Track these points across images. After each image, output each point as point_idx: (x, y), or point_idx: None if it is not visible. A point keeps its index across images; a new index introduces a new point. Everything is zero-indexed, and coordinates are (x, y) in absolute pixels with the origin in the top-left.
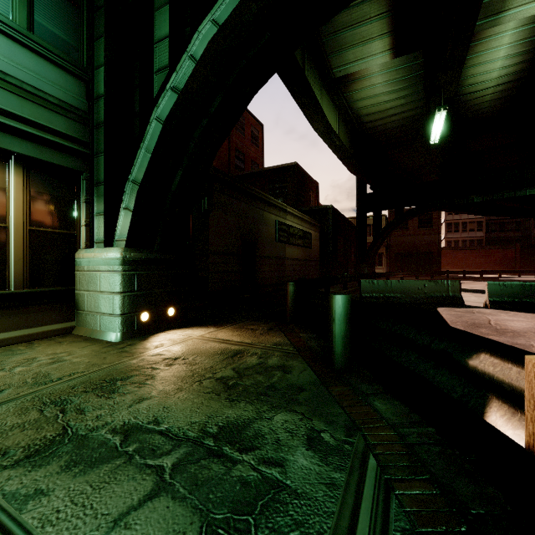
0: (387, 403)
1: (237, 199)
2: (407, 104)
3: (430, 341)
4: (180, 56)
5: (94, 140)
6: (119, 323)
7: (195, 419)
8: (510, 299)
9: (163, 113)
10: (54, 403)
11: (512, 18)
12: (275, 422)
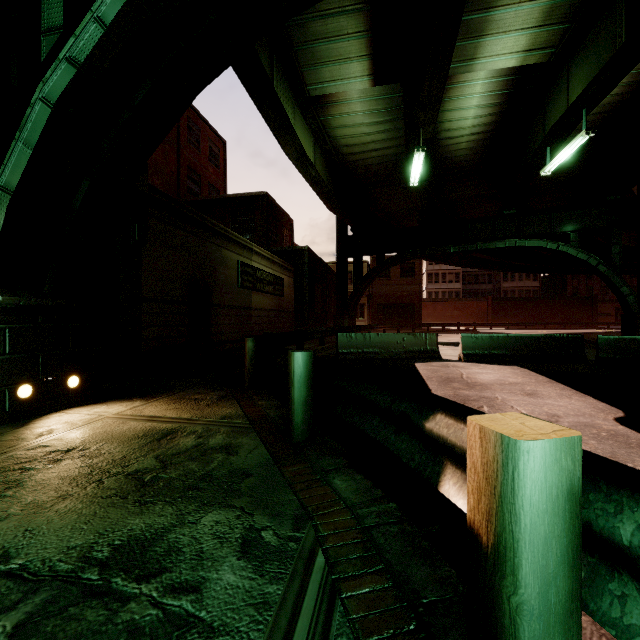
0: (349, 479)
1: (184, 230)
2: (388, 140)
3: (391, 402)
4: (81, 15)
5: None
6: None
7: (76, 541)
8: (481, 352)
9: (53, 92)
10: None
11: (482, 68)
12: (201, 526)
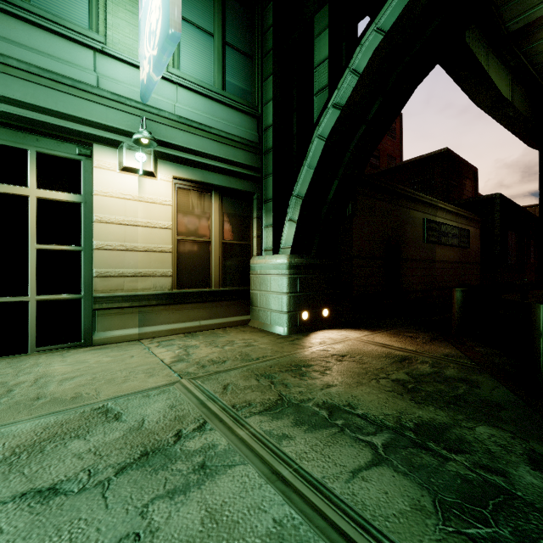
0: None
1: (381, 200)
2: None
3: None
4: (342, 73)
5: (263, 165)
6: (286, 320)
7: (386, 411)
8: None
9: (324, 130)
10: (263, 376)
11: None
12: (478, 433)
